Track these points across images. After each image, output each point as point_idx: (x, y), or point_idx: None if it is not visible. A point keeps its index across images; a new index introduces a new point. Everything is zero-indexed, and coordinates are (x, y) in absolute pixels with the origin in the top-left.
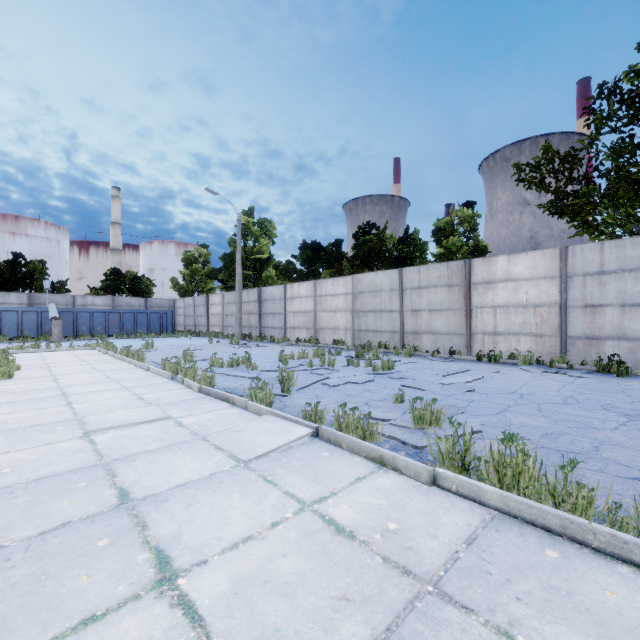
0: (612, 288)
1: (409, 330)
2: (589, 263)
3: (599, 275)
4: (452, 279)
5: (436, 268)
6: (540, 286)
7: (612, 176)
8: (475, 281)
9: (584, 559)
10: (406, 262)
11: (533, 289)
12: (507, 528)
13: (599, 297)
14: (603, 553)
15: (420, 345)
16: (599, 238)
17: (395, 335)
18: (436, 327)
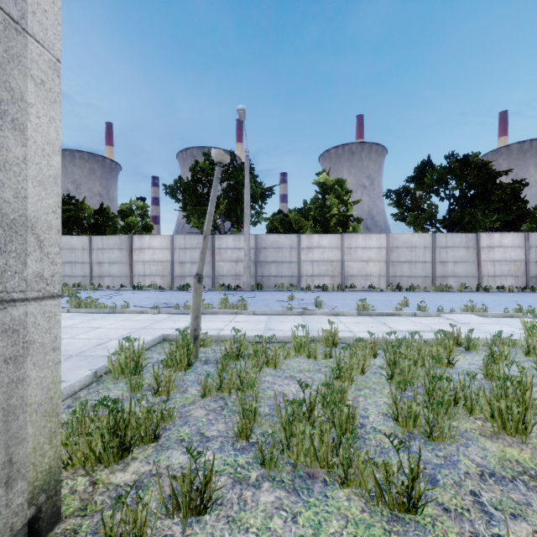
0: (188, 255)
1: (96, 275)
2: (181, 244)
3: (184, 249)
4: (122, 245)
5: (113, 238)
6: (164, 252)
7: (190, 207)
8: (135, 247)
9: (96, 314)
10: (101, 228)
11: (161, 254)
12: (83, 314)
13: (184, 259)
14: (101, 313)
15: (103, 284)
16: (201, 230)
17: (86, 278)
18: (113, 273)
